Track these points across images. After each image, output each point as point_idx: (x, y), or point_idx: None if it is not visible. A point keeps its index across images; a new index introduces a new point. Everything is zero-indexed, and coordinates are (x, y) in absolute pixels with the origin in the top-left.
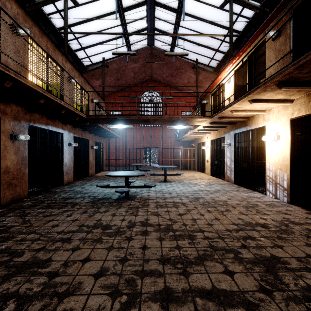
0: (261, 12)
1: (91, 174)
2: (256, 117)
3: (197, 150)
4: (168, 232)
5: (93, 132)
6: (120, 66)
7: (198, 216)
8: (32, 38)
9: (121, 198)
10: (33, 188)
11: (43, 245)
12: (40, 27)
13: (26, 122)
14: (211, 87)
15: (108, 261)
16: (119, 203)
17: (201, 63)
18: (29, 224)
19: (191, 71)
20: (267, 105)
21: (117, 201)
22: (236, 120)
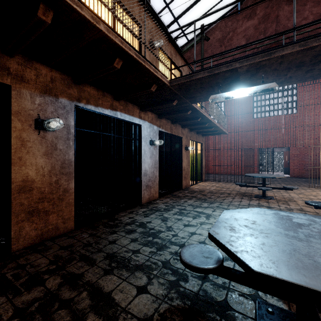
0: None
1: (185, 186)
2: None
3: None
4: None
5: (187, 125)
6: (225, 32)
7: None
8: None
9: None
10: (102, 207)
11: None
12: None
13: (71, 101)
14: None
15: None
16: None
17: None
18: None
19: None
20: None
21: None
22: None
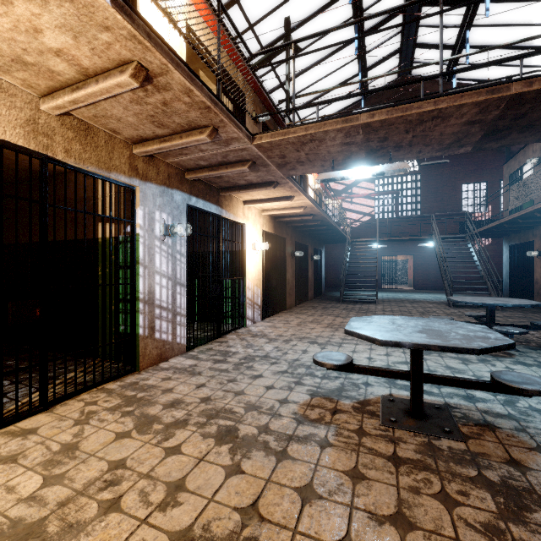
0: None
1: None
2: (236, 202)
3: None
4: None
5: None
6: None
7: None
8: None
9: None
10: None
11: None
12: None
13: None
14: None
15: None
16: None
17: None
18: None
19: None
20: (268, 205)
21: None
22: (213, 180)
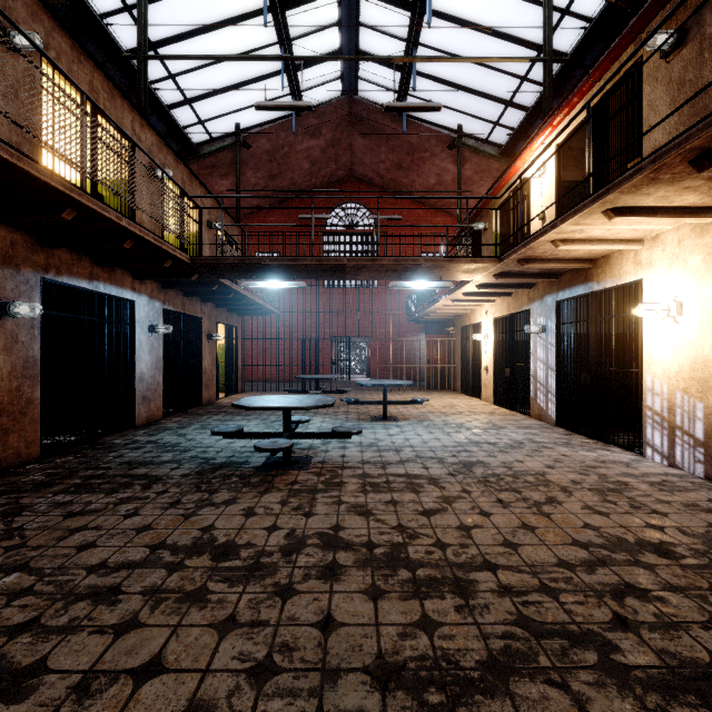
0: (621, 1)
1: (207, 401)
2: (617, 258)
3: (461, 344)
4: (395, 570)
5: (212, 300)
6: (277, 144)
7: (475, 519)
8: (34, 45)
9: (274, 462)
10: (61, 436)
11: (38, 611)
12: (74, 36)
13: (36, 272)
14: (497, 189)
15: (216, 674)
16: (268, 477)
17: (471, 136)
18: (18, 541)
19: (445, 155)
20: (648, 225)
21: (263, 472)
22: (561, 268)
